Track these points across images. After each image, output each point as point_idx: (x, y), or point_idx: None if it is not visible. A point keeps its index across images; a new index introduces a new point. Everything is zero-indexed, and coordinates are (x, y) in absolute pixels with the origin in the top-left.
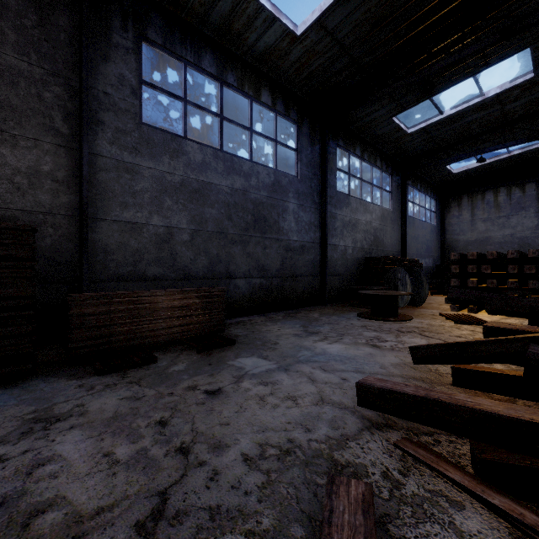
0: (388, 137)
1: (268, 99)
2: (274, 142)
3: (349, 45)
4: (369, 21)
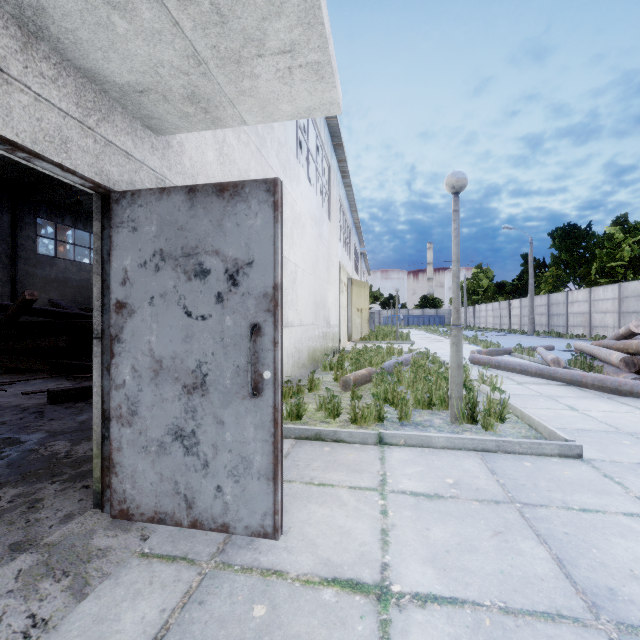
0: None
1: None
2: None
3: (11, 162)
4: None
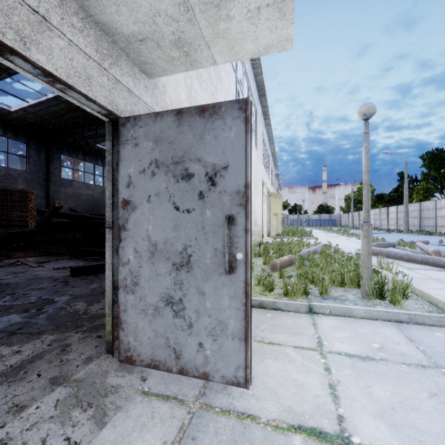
0: (102, 151)
1: (0, 131)
2: (6, 153)
3: (46, 118)
4: (51, 114)
